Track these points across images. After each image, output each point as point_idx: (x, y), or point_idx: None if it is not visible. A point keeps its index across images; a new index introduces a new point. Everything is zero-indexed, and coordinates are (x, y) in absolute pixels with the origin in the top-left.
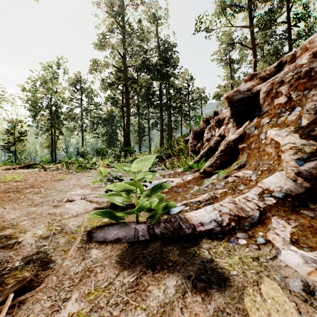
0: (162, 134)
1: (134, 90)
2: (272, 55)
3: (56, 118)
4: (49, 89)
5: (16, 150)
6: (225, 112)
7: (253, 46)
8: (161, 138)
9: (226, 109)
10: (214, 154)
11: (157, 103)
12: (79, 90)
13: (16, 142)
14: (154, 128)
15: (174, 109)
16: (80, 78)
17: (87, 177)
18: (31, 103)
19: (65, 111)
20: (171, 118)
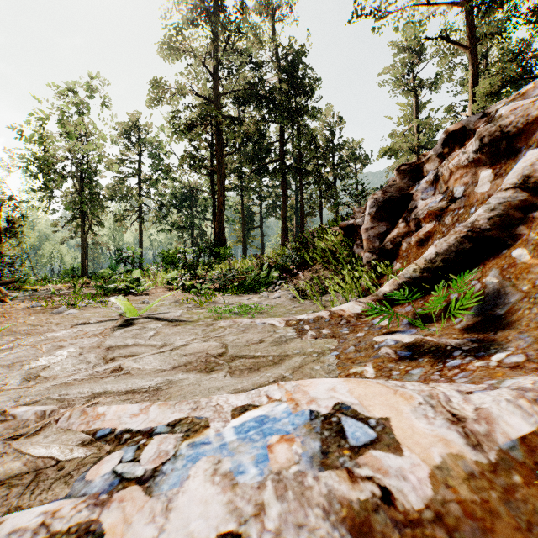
0: (286, 224)
1: (234, 142)
2: (511, 59)
3: (91, 195)
4: (68, 136)
5: (2, 253)
6: (531, 102)
7: (471, 44)
8: (283, 231)
9: (520, 100)
10: (495, 258)
11: (277, 165)
12: (134, 146)
13: (1, 239)
14: (271, 213)
15: (308, 175)
16: (136, 123)
17: (73, 325)
18: (38, 165)
19: (108, 183)
20: (302, 192)
